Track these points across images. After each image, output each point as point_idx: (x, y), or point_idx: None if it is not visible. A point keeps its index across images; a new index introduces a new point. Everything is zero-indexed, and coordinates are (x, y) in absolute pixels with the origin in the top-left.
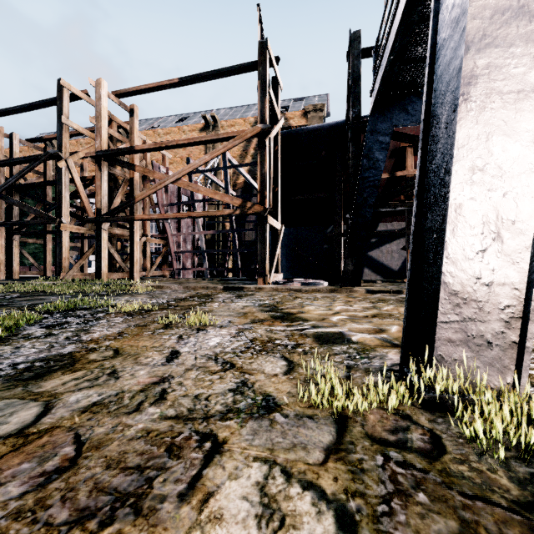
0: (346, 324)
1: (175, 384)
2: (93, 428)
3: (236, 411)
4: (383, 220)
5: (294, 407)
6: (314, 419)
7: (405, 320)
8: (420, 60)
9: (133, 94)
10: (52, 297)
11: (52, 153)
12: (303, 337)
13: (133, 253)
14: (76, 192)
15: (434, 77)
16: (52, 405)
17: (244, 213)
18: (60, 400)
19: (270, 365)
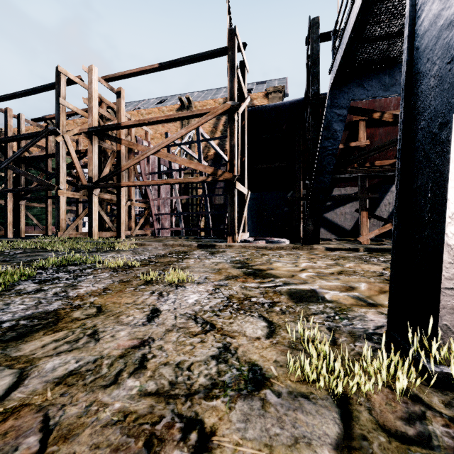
0: (316, 282)
1: (156, 348)
2: (65, 407)
3: (222, 386)
4: (337, 186)
5: (285, 381)
6: (311, 399)
7: (393, 283)
8: (376, 38)
9: (120, 78)
10: (49, 253)
11: (52, 129)
12: (277, 295)
13: (120, 215)
14: (72, 163)
15: (415, 35)
16: (27, 374)
17: (216, 179)
18: (36, 367)
19: (251, 327)
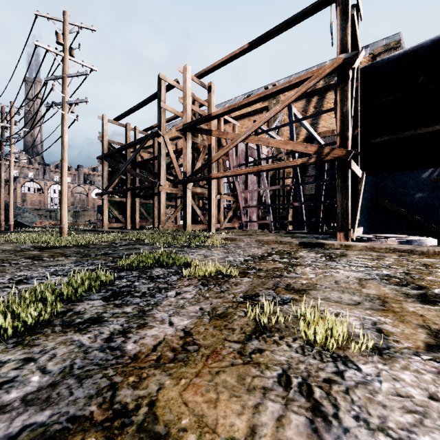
0: None
1: None
2: None
3: None
4: None
5: None
6: None
7: None
8: None
9: (210, 72)
10: (145, 246)
11: (154, 131)
12: None
13: (210, 208)
14: (171, 162)
15: None
16: None
17: (321, 160)
18: None
19: None
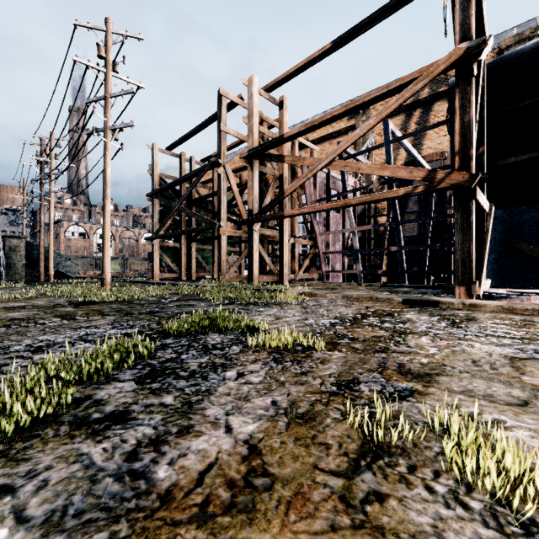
0: None
1: None
2: None
3: None
4: None
5: None
6: None
7: None
8: None
9: (282, 83)
10: (201, 303)
11: (213, 160)
12: None
13: (282, 254)
14: (233, 198)
15: None
16: None
17: (432, 188)
18: None
19: None
